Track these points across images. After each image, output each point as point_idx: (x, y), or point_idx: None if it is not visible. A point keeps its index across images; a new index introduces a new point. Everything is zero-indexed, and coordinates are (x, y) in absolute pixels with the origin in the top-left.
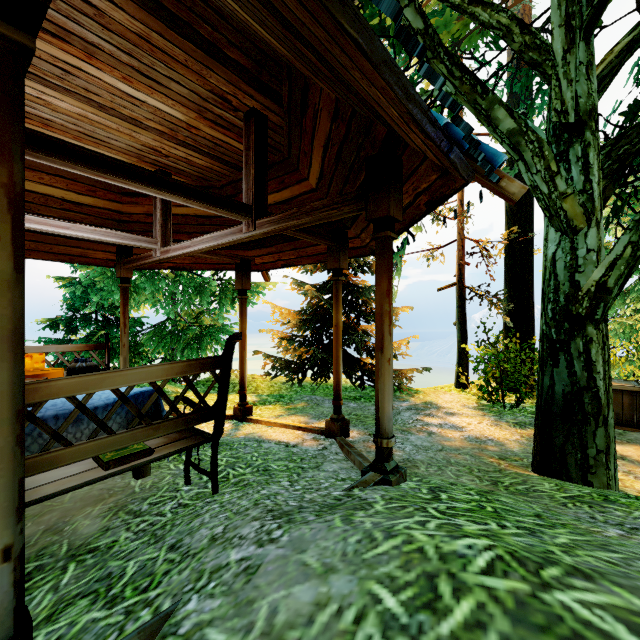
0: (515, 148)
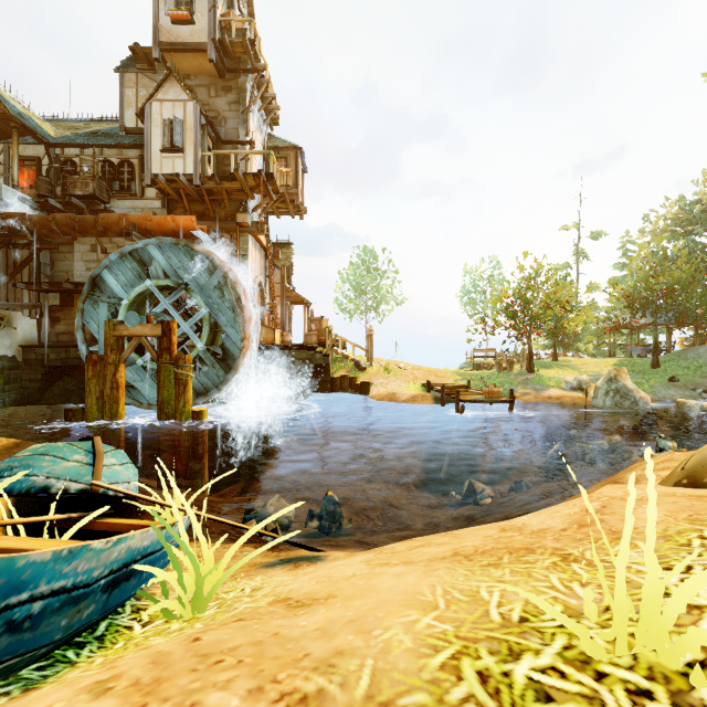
0: None
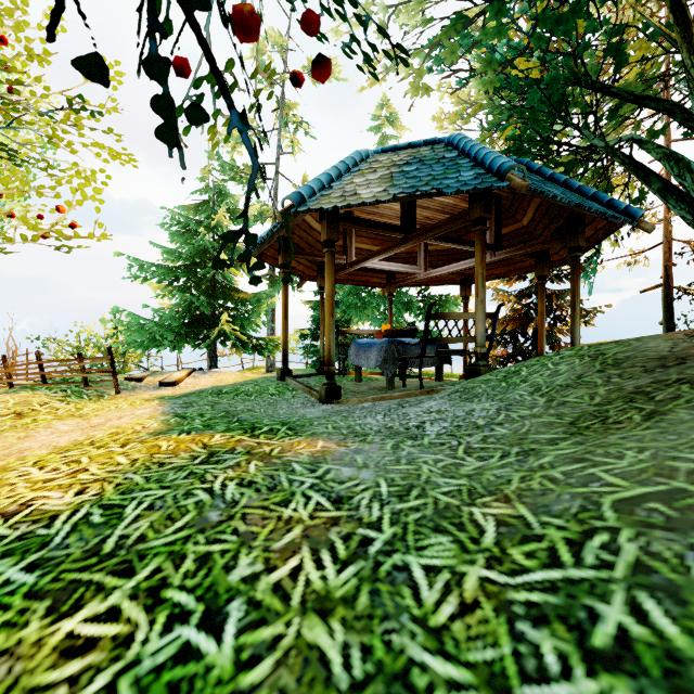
0: (667, 194)
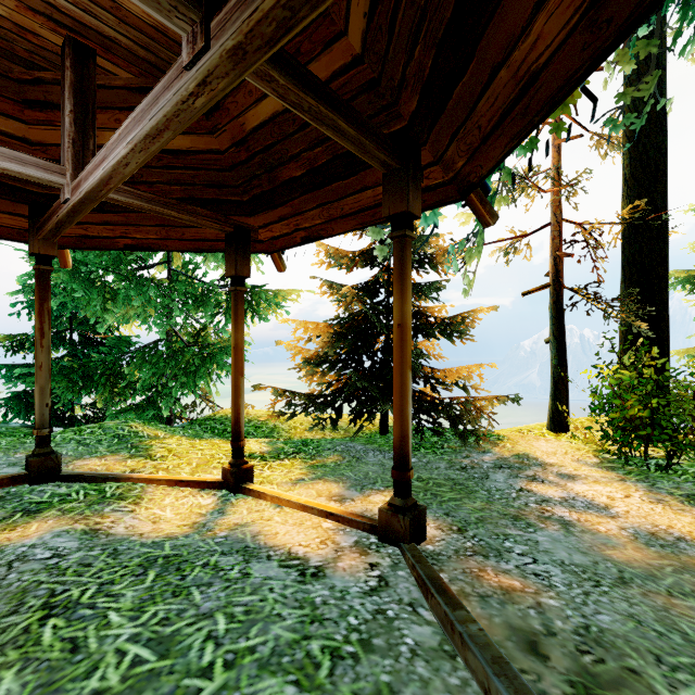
0: None
